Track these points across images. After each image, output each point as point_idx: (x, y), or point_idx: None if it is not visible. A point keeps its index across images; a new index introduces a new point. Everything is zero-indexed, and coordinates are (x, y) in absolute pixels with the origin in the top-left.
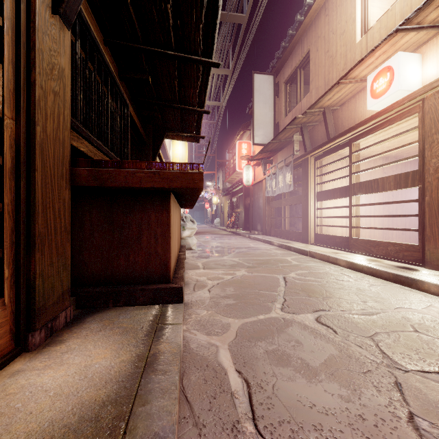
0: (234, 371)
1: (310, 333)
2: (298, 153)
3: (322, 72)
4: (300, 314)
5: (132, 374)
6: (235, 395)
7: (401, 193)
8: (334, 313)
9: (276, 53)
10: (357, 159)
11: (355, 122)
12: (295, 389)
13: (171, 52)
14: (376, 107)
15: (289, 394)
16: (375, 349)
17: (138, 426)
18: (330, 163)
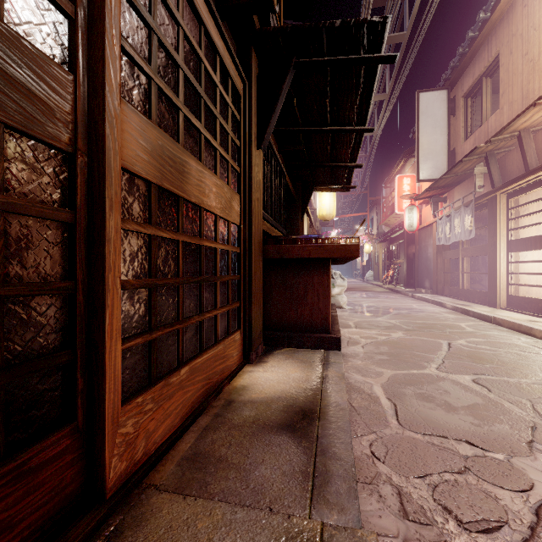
0: (385, 398)
1: (461, 388)
2: (482, 189)
3: (517, 81)
4: (456, 374)
5: (316, 381)
6: (385, 408)
7: None
8: (497, 378)
9: (450, 62)
10: None
11: None
12: (434, 414)
13: (326, 128)
14: None
15: (427, 415)
16: (527, 407)
17: (327, 399)
18: (530, 202)
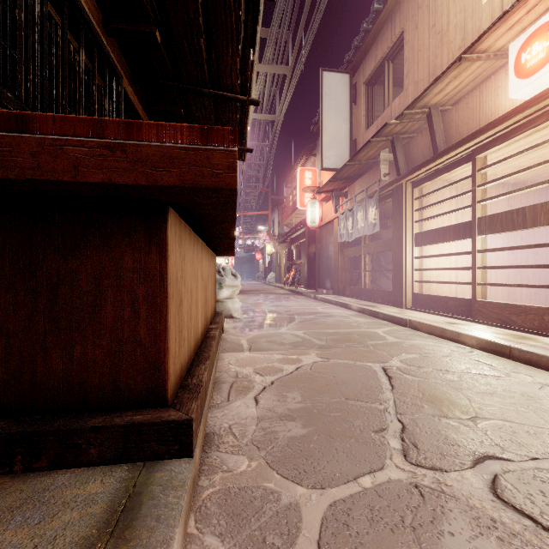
0: None
1: (503, 548)
2: (387, 178)
3: (424, 58)
4: (448, 471)
5: None
6: None
7: (534, 236)
8: (521, 469)
9: (354, 40)
10: (483, 180)
11: (480, 125)
12: None
13: None
14: (524, 92)
15: None
16: None
17: None
18: (438, 190)
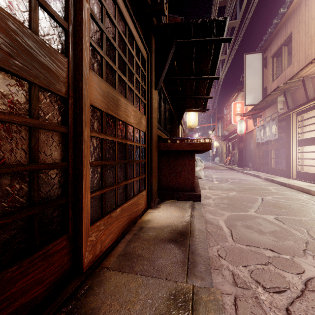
0: (225, 227)
1: (268, 222)
2: (282, 110)
3: (302, 48)
4: (265, 215)
5: (187, 217)
6: (225, 232)
7: None
8: (288, 217)
9: (264, 37)
10: None
11: None
12: (252, 235)
13: (192, 77)
14: None
15: (248, 236)
16: (304, 232)
17: (194, 226)
18: (310, 118)
